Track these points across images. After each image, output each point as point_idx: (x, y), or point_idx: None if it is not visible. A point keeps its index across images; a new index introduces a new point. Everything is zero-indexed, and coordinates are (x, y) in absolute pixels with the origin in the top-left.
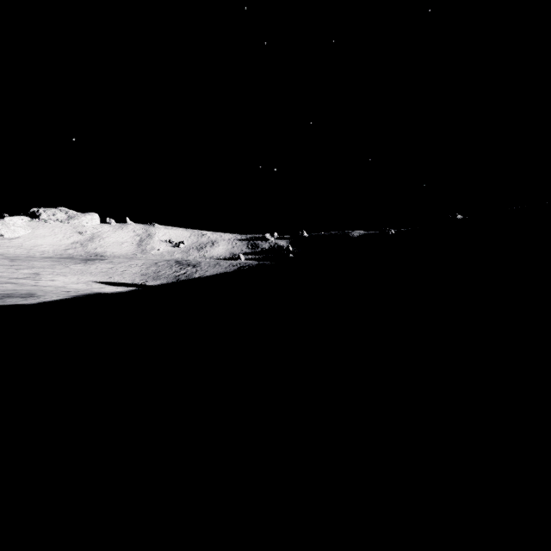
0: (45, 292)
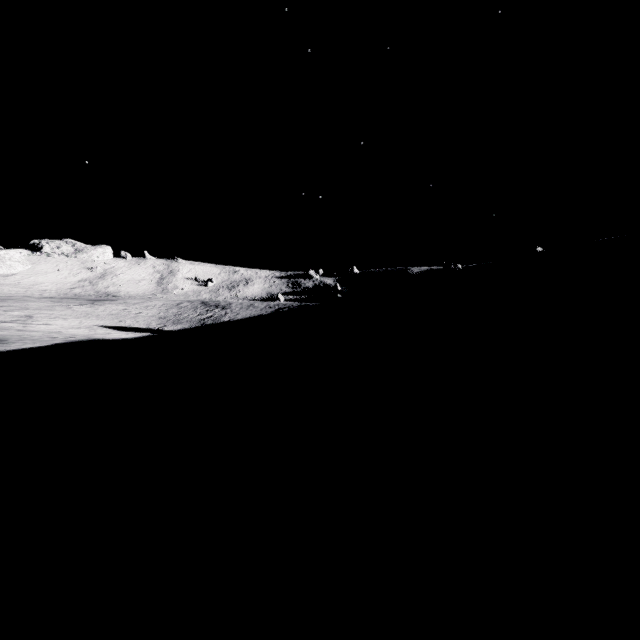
0: (21, 338)
